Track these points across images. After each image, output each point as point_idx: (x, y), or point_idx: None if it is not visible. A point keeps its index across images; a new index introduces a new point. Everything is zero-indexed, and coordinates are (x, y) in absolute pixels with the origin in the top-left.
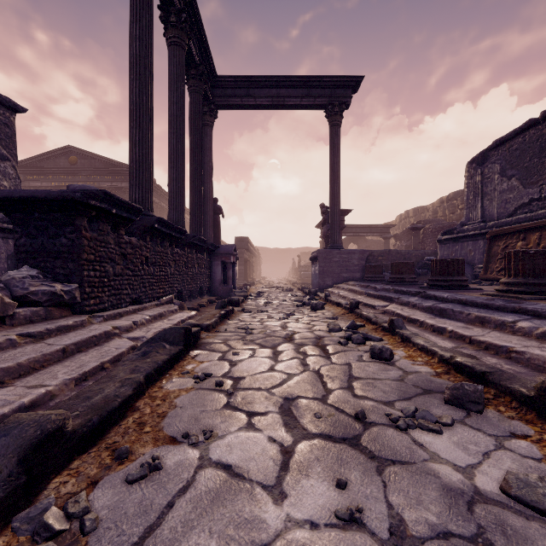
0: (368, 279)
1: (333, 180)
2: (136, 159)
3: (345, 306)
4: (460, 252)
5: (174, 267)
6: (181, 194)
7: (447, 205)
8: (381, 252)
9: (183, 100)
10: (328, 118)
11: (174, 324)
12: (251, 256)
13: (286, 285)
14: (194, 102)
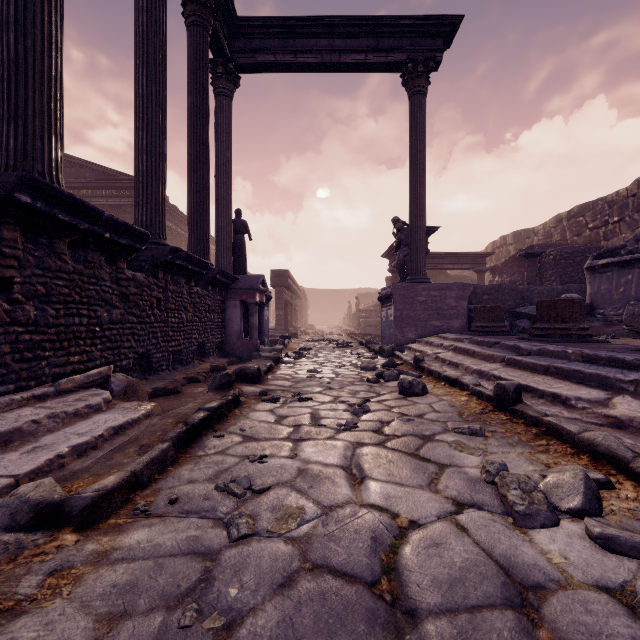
0: (480, 330)
1: (416, 177)
2: (10, 59)
3: (476, 391)
4: (637, 285)
5: (124, 307)
6: (157, 178)
7: (568, 224)
8: (487, 287)
9: (162, 8)
10: (408, 83)
11: (21, 475)
12: (293, 297)
13: (340, 336)
14: (195, 42)
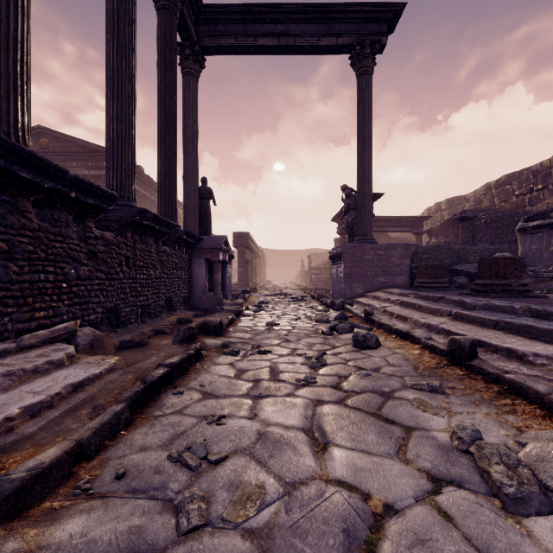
0: (423, 285)
1: (363, 149)
2: None
3: (429, 344)
4: None
5: (93, 265)
6: (126, 145)
7: (497, 191)
8: (427, 247)
9: None
10: (356, 64)
11: None
12: (253, 256)
13: (295, 291)
14: (164, 24)
